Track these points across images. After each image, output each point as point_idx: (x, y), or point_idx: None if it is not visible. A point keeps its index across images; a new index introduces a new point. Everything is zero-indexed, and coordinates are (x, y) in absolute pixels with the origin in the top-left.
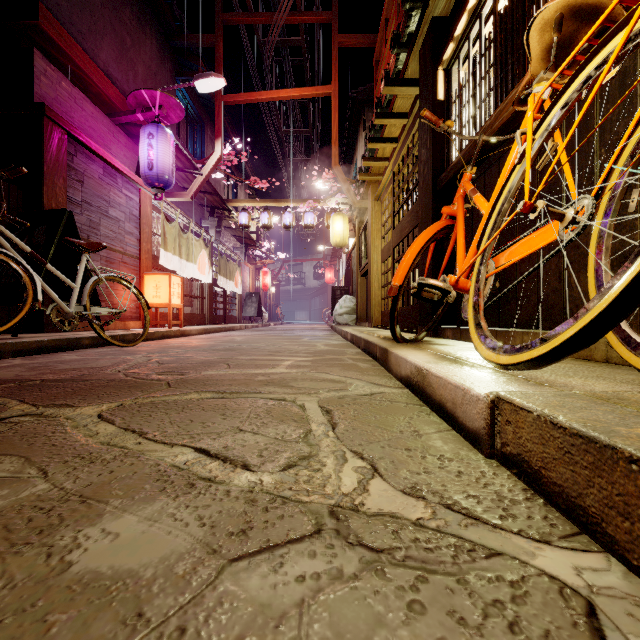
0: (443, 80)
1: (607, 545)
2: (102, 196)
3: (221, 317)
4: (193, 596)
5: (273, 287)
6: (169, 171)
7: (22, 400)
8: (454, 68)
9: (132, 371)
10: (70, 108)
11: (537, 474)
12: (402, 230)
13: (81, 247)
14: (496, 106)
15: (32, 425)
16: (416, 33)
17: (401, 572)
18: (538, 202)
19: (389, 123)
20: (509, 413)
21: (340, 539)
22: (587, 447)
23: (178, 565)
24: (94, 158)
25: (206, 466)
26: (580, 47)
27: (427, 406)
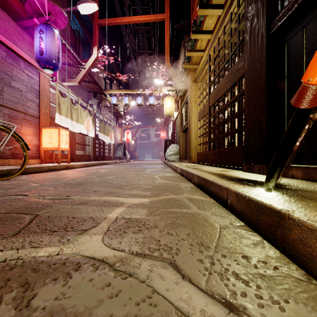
0: None
1: None
2: (5, 71)
3: (101, 157)
4: None
5: (133, 141)
6: (55, 57)
7: None
8: None
9: None
10: None
11: None
12: (218, 92)
13: None
14: None
15: None
16: None
17: None
18: None
19: (208, 13)
20: None
21: None
22: None
23: None
24: None
25: None
26: None
27: None
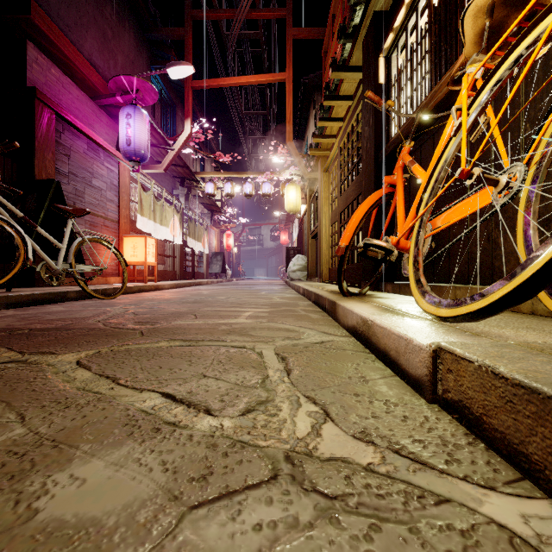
0: (384, 66)
1: (551, 492)
2: (86, 168)
3: (190, 273)
4: (153, 546)
5: (235, 247)
6: (145, 146)
7: (10, 348)
8: (393, 55)
9: (110, 321)
10: (58, 91)
11: (478, 420)
12: (347, 198)
13: (67, 212)
14: (431, 88)
15: (16, 371)
16: (360, 25)
17: (355, 520)
18: (474, 169)
19: (336, 104)
20: (450, 362)
21: (295, 485)
22: (530, 397)
23: (140, 512)
24: (79, 135)
25: (171, 411)
26: (512, 29)
27: (372, 353)
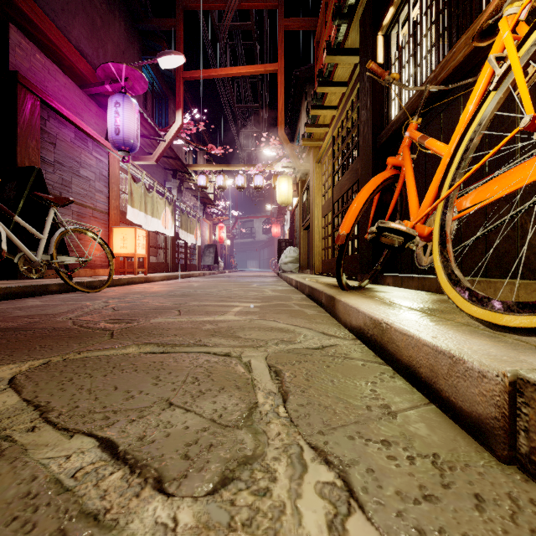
0: (382, 45)
1: None
2: (74, 157)
3: (183, 265)
4: None
5: (228, 240)
6: (134, 136)
7: None
8: (393, 33)
9: (83, 318)
10: (44, 78)
11: None
12: (342, 187)
13: (49, 201)
14: (439, 60)
15: None
16: (356, 3)
17: None
18: None
19: (330, 91)
20: None
21: None
22: None
23: None
24: (66, 123)
25: (102, 481)
26: None
27: (388, 365)
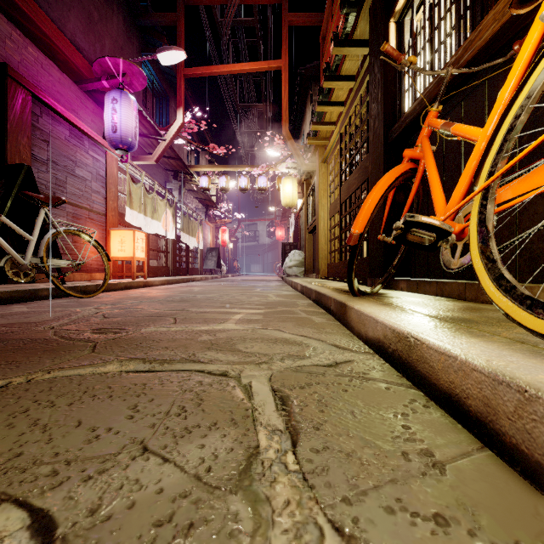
0: (395, 32)
1: None
2: (68, 156)
3: (184, 269)
4: None
5: (231, 243)
6: (132, 134)
7: None
8: (406, 19)
9: (67, 327)
10: (37, 72)
11: None
12: (349, 187)
13: (39, 201)
14: (459, 44)
15: None
16: None
17: None
18: None
19: (337, 86)
20: None
21: None
22: None
23: None
24: (60, 120)
25: None
26: None
27: (417, 388)
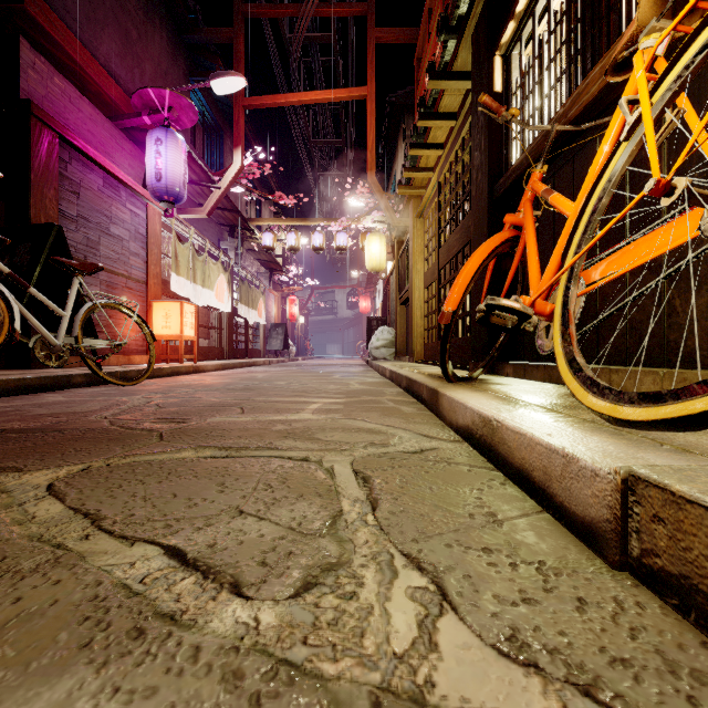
0: (501, 68)
1: None
2: (102, 211)
3: (242, 351)
4: None
5: (301, 317)
6: (180, 182)
7: None
8: (514, 53)
9: (121, 417)
10: (64, 108)
11: None
12: (449, 249)
13: (72, 268)
14: (570, 92)
15: None
16: (468, 14)
17: None
18: (676, 180)
19: (434, 125)
20: (660, 504)
21: None
22: None
23: None
24: (92, 166)
25: (174, 586)
26: None
27: (499, 470)
